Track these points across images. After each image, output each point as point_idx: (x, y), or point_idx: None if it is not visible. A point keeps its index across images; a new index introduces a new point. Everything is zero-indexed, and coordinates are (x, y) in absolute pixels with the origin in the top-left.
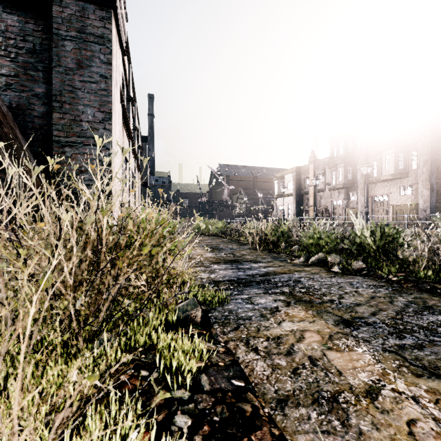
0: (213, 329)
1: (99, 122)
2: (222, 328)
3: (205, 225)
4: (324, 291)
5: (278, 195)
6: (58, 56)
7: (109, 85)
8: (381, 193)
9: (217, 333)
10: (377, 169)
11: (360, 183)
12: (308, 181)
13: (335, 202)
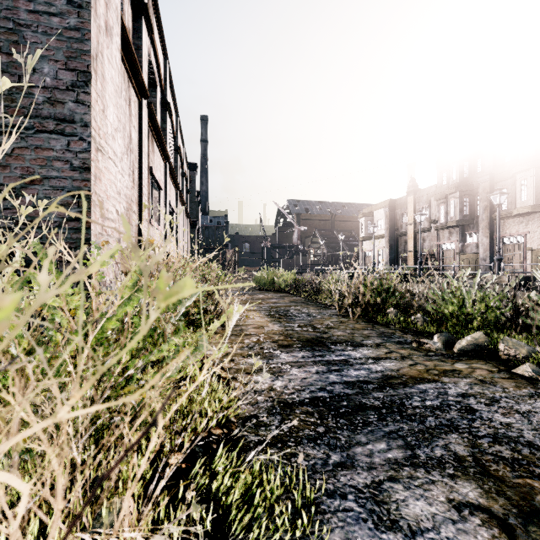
0: None
1: (66, 90)
2: None
3: (269, 277)
4: None
5: (364, 237)
6: None
7: (84, 19)
8: (514, 233)
9: None
10: (508, 200)
11: (481, 219)
12: (406, 218)
13: (444, 245)
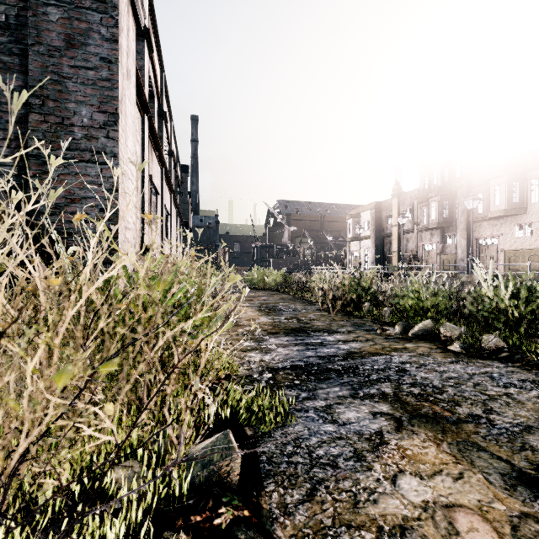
0: (264, 497)
1: (99, 128)
2: (283, 492)
3: (260, 277)
4: (452, 392)
5: (351, 238)
6: (38, 28)
7: (114, 72)
8: (488, 235)
9: (272, 511)
10: (484, 204)
11: (459, 222)
12: (391, 220)
13: (426, 246)
